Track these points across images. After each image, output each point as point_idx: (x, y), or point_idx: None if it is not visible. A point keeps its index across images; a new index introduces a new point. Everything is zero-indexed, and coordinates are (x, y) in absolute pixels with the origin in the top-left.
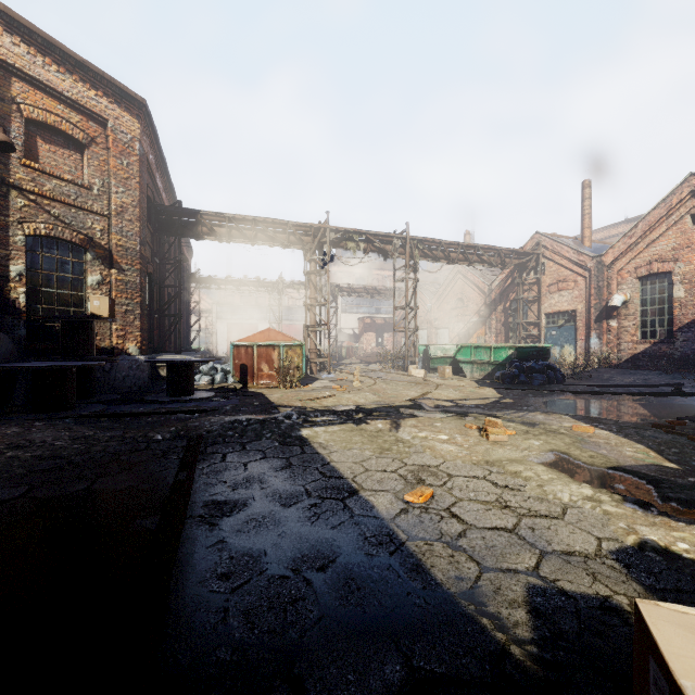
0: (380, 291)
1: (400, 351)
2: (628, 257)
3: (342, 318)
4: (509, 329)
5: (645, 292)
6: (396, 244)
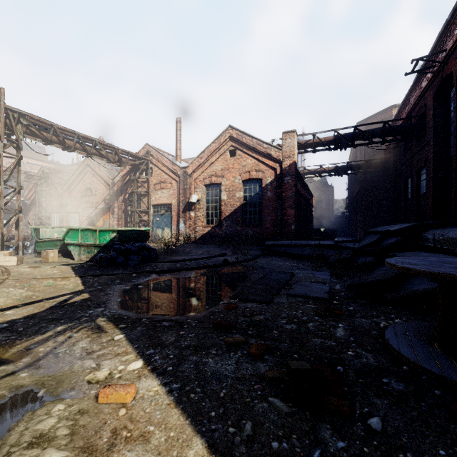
0: None
1: None
2: (200, 171)
3: None
4: (128, 215)
5: (209, 195)
6: None
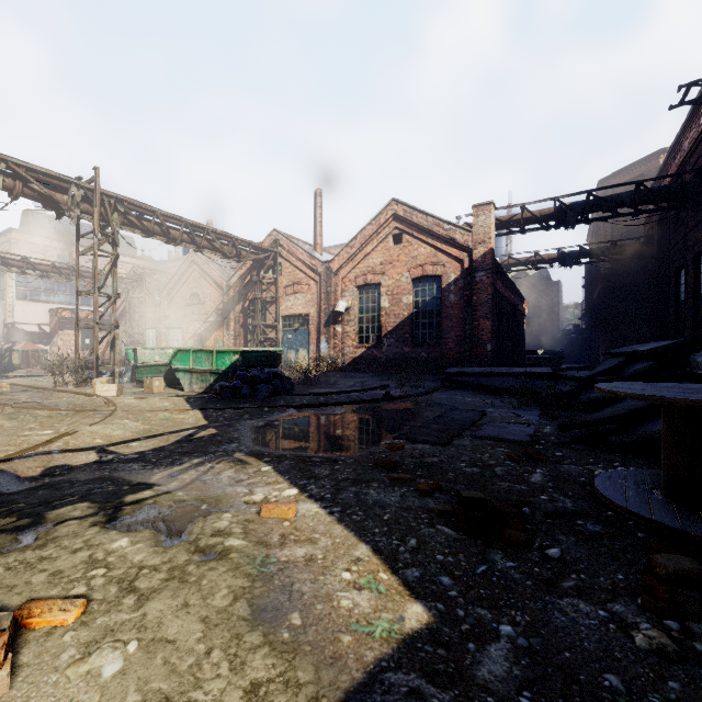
0: (83, 273)
1: (85, 357)
2: (350, 267)
3: (17, 308)
4: (249, 331)
5: (362, 301)
6: (76, 196)
